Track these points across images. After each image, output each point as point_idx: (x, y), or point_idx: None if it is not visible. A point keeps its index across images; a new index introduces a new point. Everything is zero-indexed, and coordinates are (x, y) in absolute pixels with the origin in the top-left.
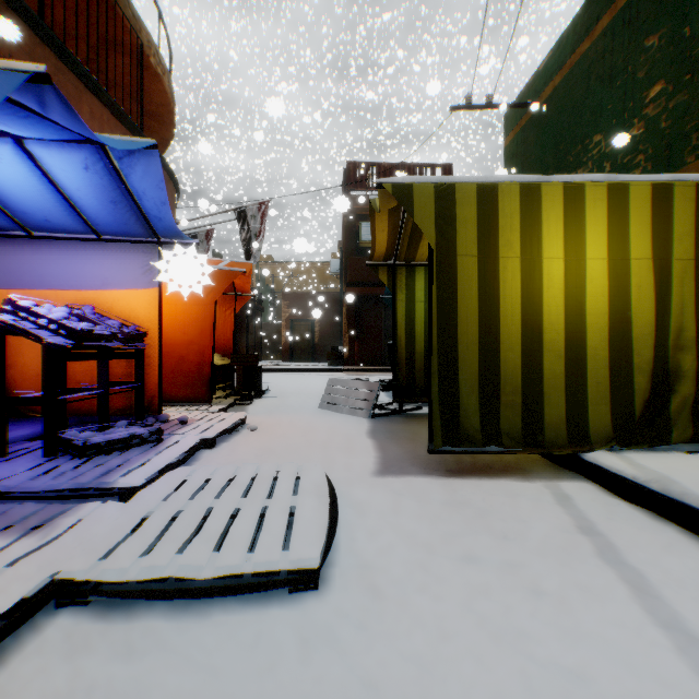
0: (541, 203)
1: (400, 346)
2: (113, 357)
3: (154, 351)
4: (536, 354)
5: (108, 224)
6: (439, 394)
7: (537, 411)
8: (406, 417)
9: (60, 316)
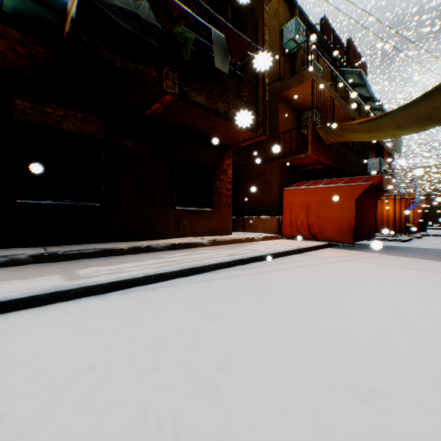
0: None
1: None
2: None
3: None
4: None
5: None
6: None
7: None
8: None
9: None
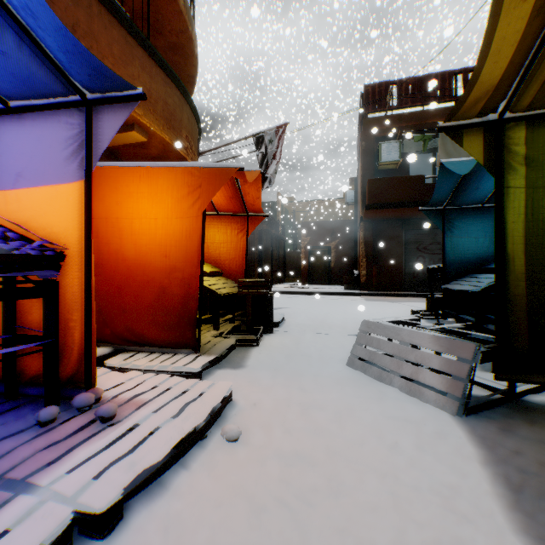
0: None
1: (511, 274)
2: None
3: (83, 283)
4: None
5: None
6: None
7: None
8: (544, 423)
9: None
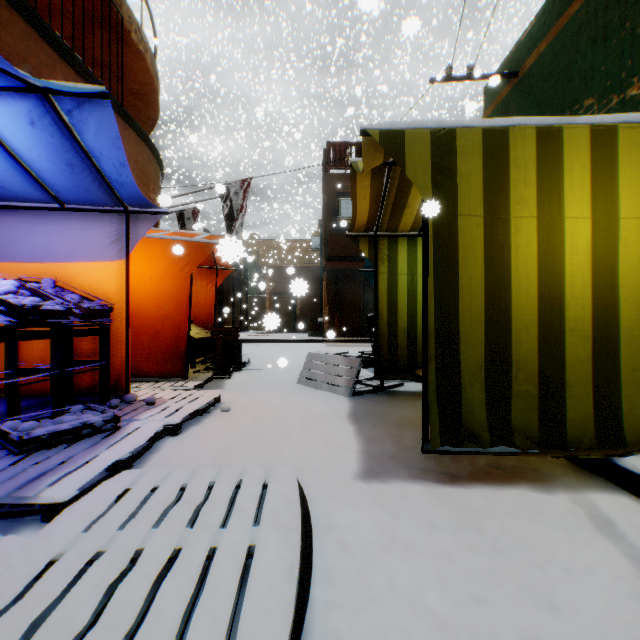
0: (561, 151)
1: (381, 321)
2: (69, 335)
3: (122, 326)
4: (556, 334)
5: (69, 191)
6: (436, 383)
7: (557, 404)
8: (389, 396)
9: (4, 290)
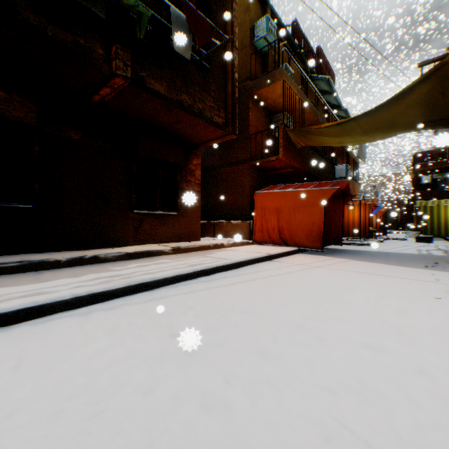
0: (439, 207)
1: None
2: None
3: None
4: (438, 226)
5: None
6: (422, 230)
7: (438, 232)
8: None
9: None
